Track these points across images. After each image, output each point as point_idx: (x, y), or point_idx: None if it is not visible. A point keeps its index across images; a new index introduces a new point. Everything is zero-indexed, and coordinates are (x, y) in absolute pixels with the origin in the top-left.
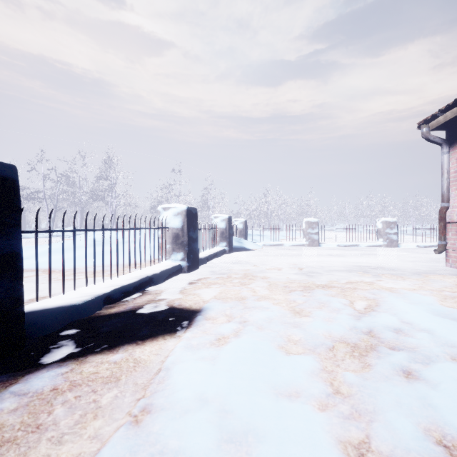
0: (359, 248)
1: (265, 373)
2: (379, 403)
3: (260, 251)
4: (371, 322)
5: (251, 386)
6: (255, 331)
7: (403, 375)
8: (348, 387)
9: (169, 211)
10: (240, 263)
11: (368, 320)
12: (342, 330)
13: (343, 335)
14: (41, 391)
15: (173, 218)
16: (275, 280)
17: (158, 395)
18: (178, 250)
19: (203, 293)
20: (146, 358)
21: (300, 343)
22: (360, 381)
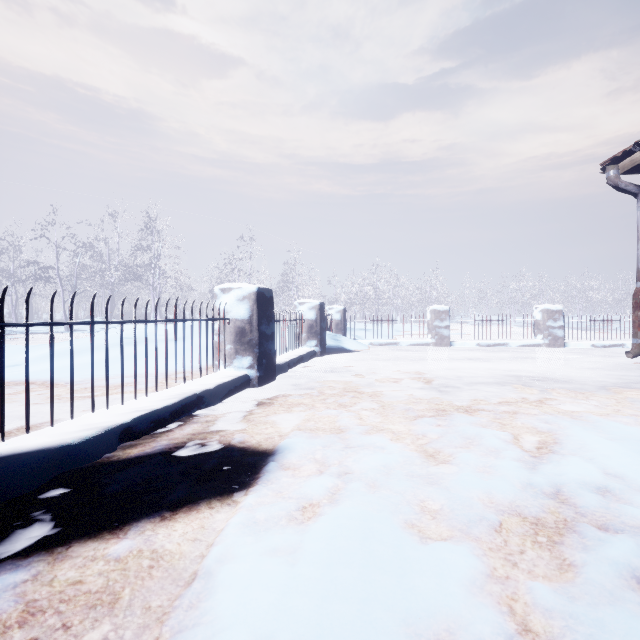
0: (509, 349)
1: (386, 588)
2: None
3: (366, 353)
4: (556, 475)
5: (362, 620)
6: (364, 493)
7: (639, 590)
8: (544, 618)
9: (230, 293)
10: (338, 371)
11: (550, 471)
12: (510, 492)
13: (514, 500)
14: None
15: (236, 305)
16: (390, 400)
17: (185, 639)
18: (244, 353)
19: (280, 420)
20: (173, 548)
21: (443, 516)
22: (564, 605)
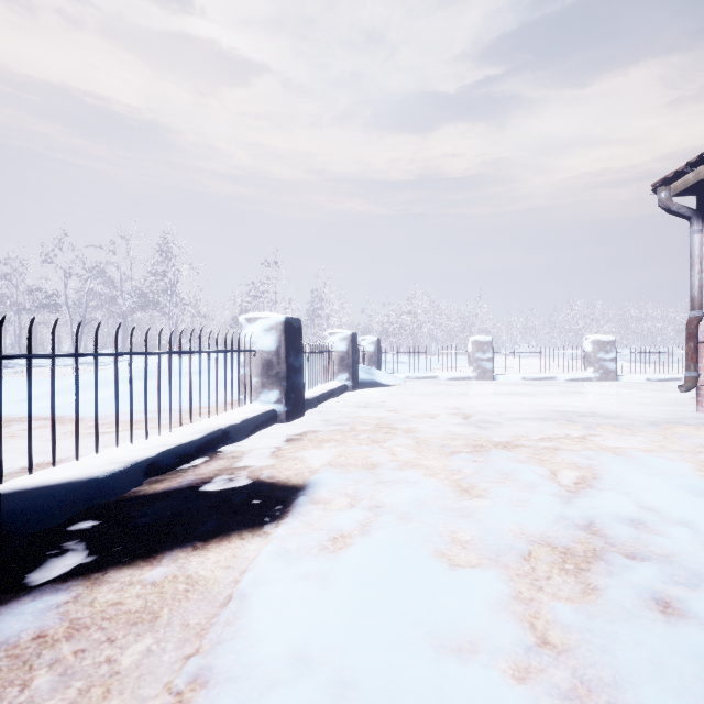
0: (556, 383)
1: (414, 606)
2: (622, 666)
3: (402, 388)
4: (590, 508)
5: (390, 632)
6: (395, 525)
7: (657, 609)
8: (563, 632)
9: (257, 323)
10: (371, 406)
11: (585, 504)
12: (542, 524)
13: (545, 531)
14: (14, 641)
15: (262, 336)
16: (426, 436)
17: (224, 649)
18: (271, 387)
19: (309, 456)
20: (207, 574)
21: (473, 546)
22: (583, 621)
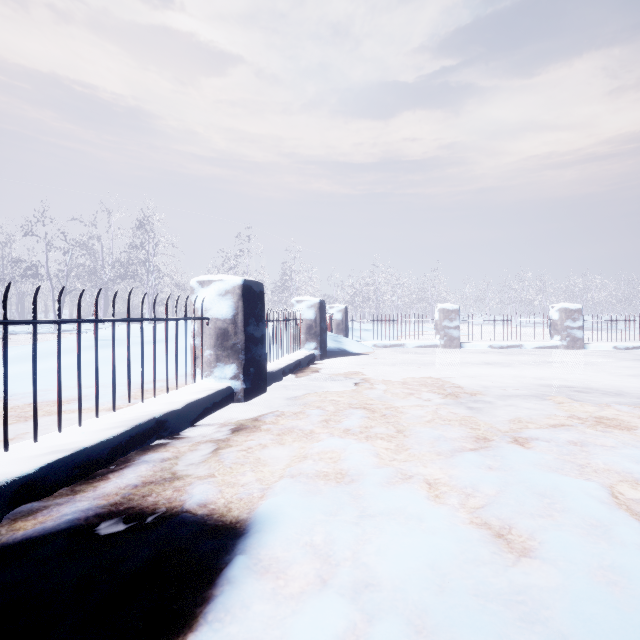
0: (524, 351)
1: None
2: None
3: (371, 356)
4: None
5: None
6: None
7: None
8: None
9: (210, 287)
10: (341, 379)
11: None
12: None
13: None
14: None
15: (217, 301)
16: (410, 421)
17: None
18: (227, 361)
19: (265, 457)
20: None
21: None
22: None
